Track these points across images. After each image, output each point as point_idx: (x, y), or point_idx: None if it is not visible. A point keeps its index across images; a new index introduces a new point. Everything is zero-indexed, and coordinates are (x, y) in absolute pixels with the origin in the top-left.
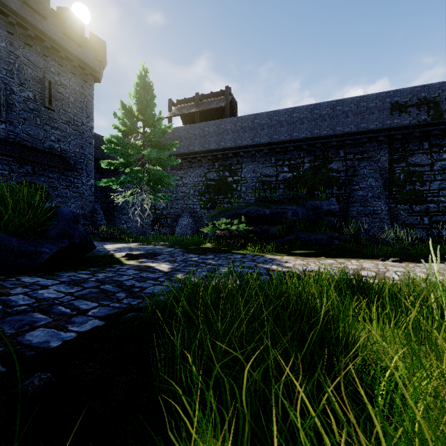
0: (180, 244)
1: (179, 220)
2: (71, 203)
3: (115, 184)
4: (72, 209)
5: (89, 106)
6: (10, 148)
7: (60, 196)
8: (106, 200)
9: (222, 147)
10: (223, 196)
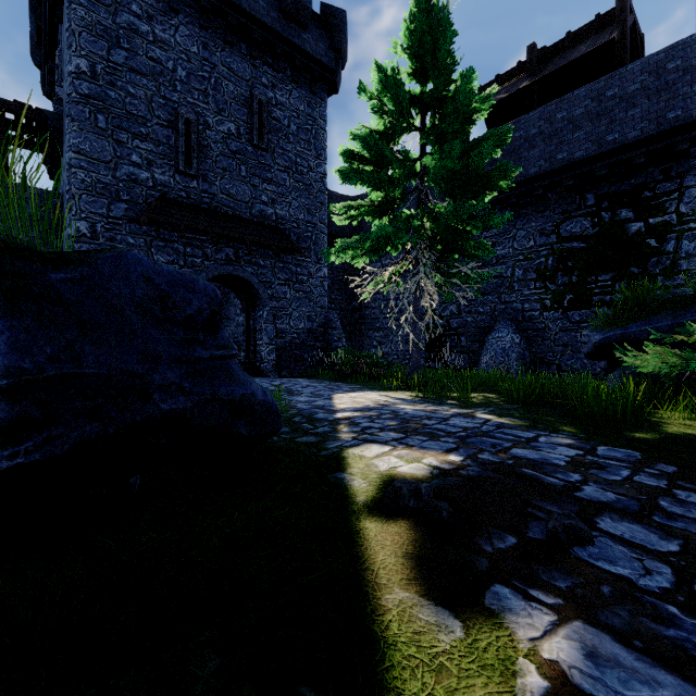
0: (553, 411)
1: (488, 338)
2: (292, 310)
3: (359, 254)
4: (294, 320)
5: (320, 137)
6: (202, 219)
7: (276, 297)
8: (349, 306)
9: (612, 145)
10: (611, 275)
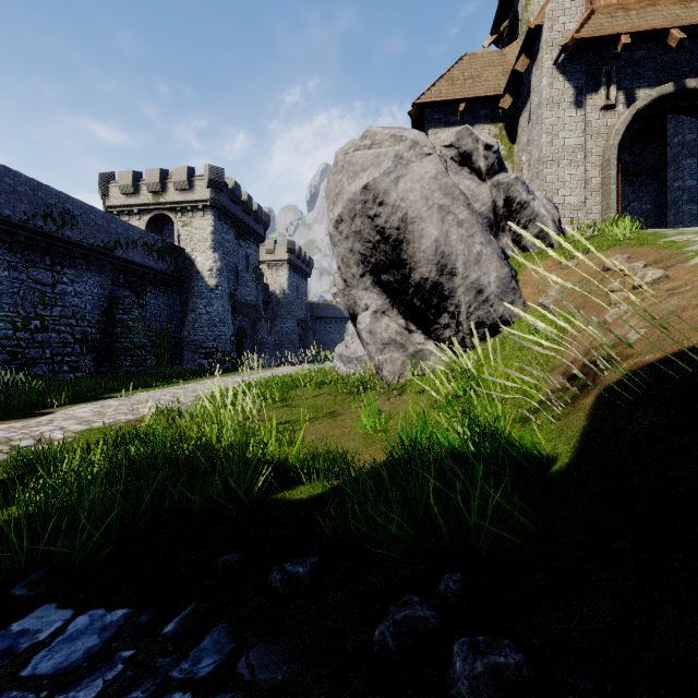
0: None
1: None
2: None
3: None
4: None
5: None
6: None
7: None
8: None
9: None
10: None
